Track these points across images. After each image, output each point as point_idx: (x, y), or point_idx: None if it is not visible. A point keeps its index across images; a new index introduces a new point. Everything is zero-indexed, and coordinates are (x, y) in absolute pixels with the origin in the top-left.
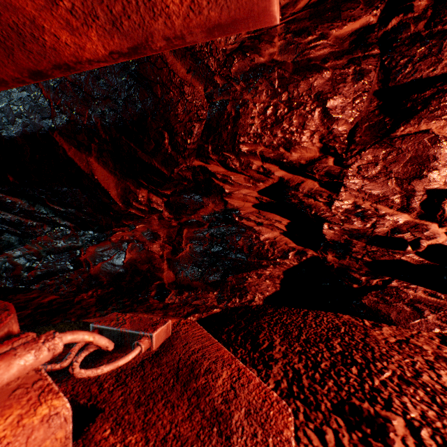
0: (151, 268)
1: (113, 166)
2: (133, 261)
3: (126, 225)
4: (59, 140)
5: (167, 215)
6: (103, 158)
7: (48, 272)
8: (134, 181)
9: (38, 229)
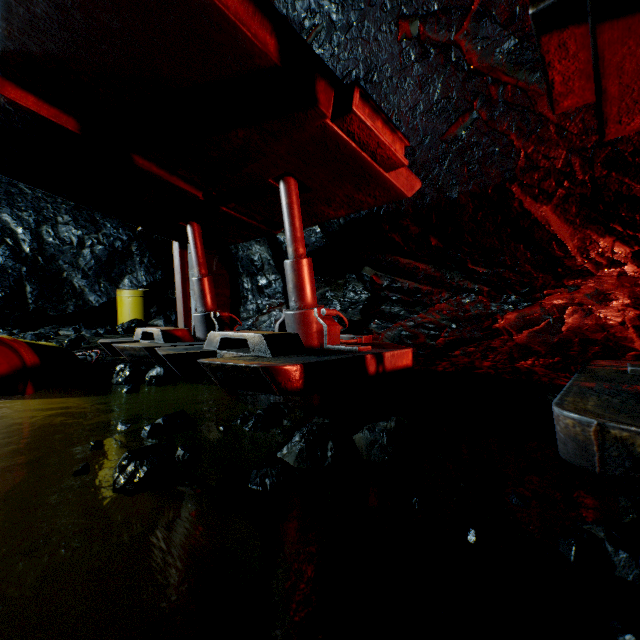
0: (608, 337)
1: (574, 213)
2: (576, 329)
3: (562, 286)
4: (515, 192)
5: (632, 270)
6: (565, 204)
7: (458, 340)
8: (599, 229)
9: (435, 297)
